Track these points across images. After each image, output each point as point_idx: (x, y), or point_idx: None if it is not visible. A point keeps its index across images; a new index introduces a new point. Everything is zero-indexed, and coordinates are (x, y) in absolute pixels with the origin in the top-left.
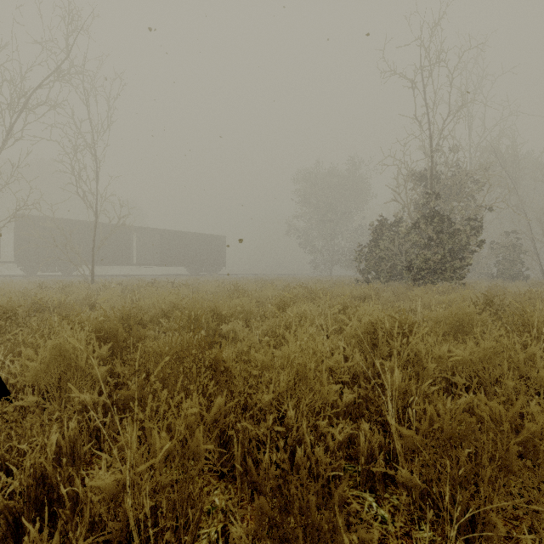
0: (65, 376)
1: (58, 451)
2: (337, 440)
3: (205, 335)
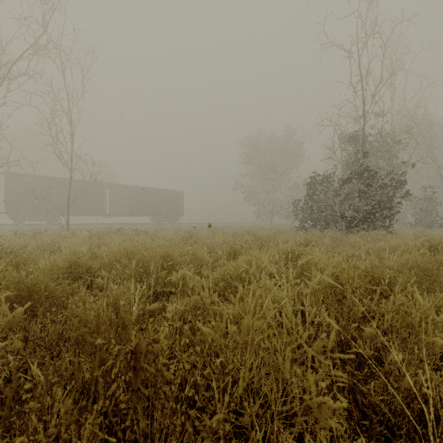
0: None
1: None
2: None
3: (154, 284)
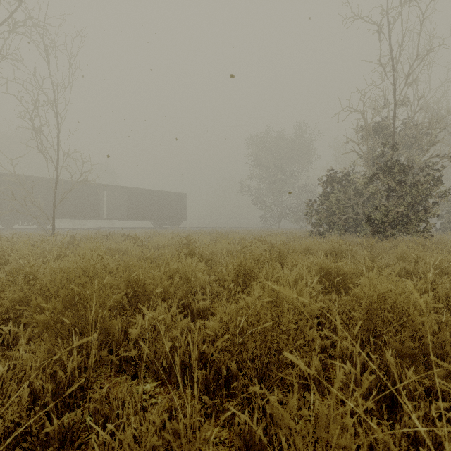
0: None
1: None
2: None
3: (98, 343)
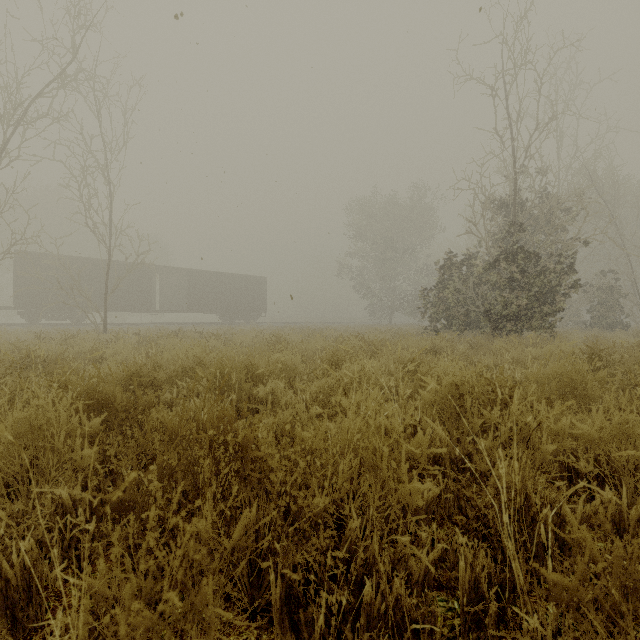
0: (37, 462)
1: (3, 586)
2: (424, 565)
3: (236, 399)
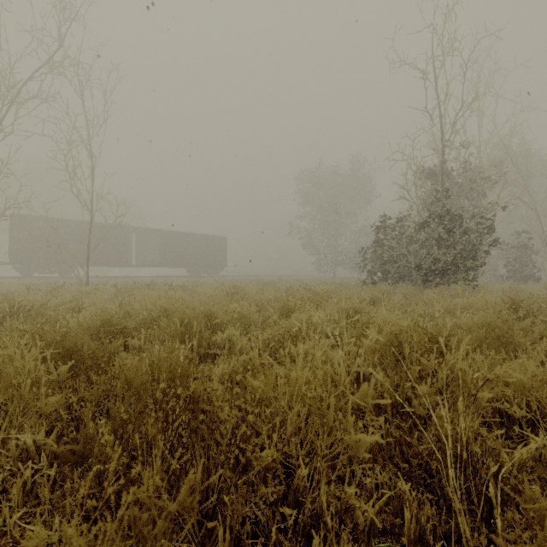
0: (5, 408)
1: None
2: (370, 516)
3: (197, 345)
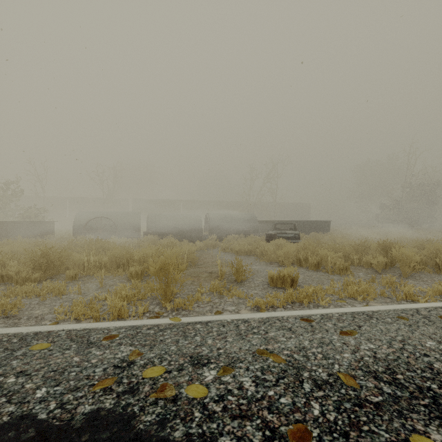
0: None
1: None
2: None
3: None
